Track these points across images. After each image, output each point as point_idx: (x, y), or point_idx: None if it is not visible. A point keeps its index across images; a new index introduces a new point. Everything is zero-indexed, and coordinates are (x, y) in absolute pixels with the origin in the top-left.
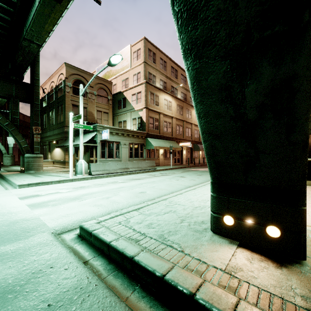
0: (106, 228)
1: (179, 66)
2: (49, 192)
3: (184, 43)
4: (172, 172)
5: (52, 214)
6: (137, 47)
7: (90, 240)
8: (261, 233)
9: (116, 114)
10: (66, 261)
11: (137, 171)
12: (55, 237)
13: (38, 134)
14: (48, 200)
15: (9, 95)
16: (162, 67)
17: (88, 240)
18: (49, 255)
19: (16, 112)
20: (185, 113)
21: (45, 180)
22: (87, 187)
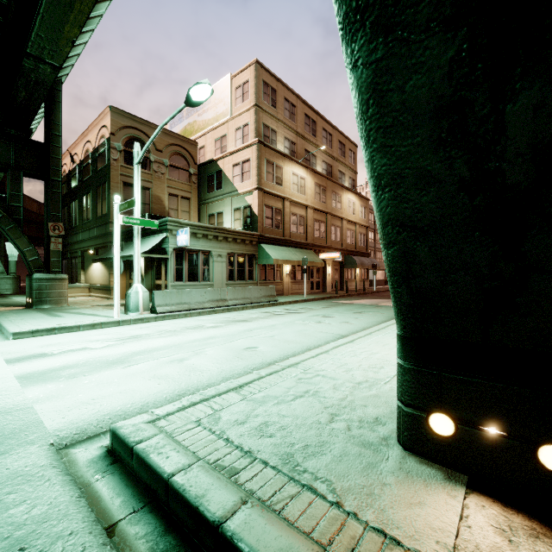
0: (167, 437)
1: (318, 114)
2: (68, 348)
3: None
4: (306, 308)
5: (61, 398)
6: (242, 78)
7: (130, 465)
8: (525, 459)
9: (204, 201)
10: (63, 528)
11: (243, 306)
12: (56, 455)
13: (59, 236)
14: (62, 366)
15: (5, 164)
16: (288, 116)
17: (127, 463)
18: (27, 511)
19: (17, 196)
20: (330, 199)
21: (67, 322)
22: (144, 338)
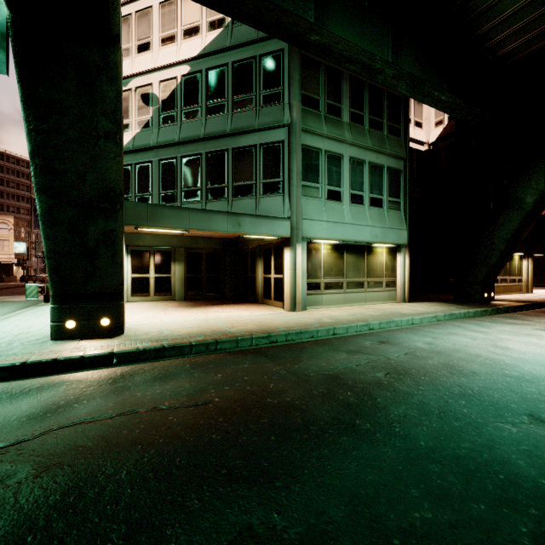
0: None
1: None
2: None
3: (40, 184)
4: None
5: None
6: None
7: None
8: (98, 325)
9: None
10: None
11: None
12: None
13: None
14: None
15: None
16: None
17: None
18: None
19: None
20: None
21: None
22: None
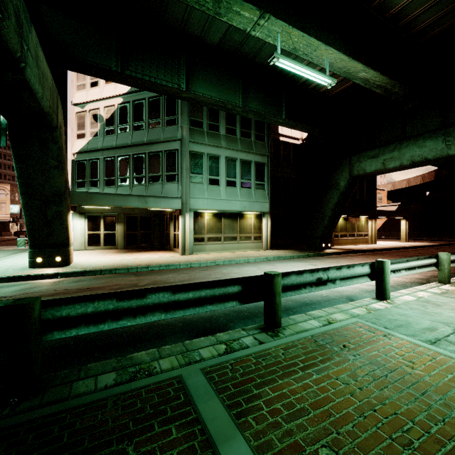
0: None
1: None
2: None
3: (22, 191)
4: None
5: None
6: None
7: None
8: (54, 261)
9: None
10: None
11: None
12: None
13: None
14: None
15: None
16: None
17: None
18: None
19: None
20: None
21: None
22: None
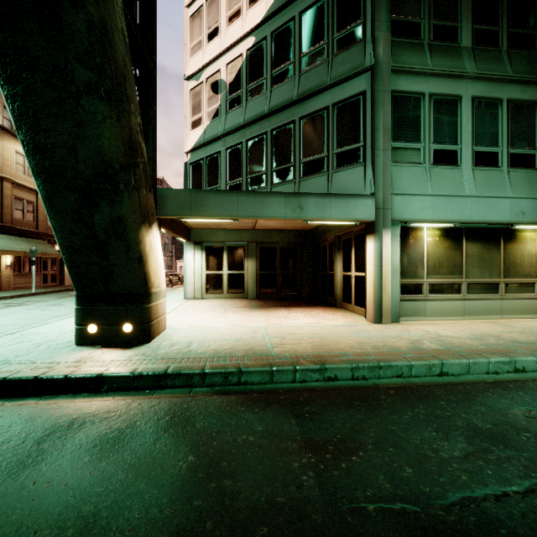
0: None
1: None
2: None
3: (32, 166)
4: (35, 300)
5: None
6: None
7: None
8: (120, 331)
9: None
10: None
11: None
12: None
13: None
14: None
15: None
16: None
17: None
18: None
19: None
20: None
21: None
22: None
